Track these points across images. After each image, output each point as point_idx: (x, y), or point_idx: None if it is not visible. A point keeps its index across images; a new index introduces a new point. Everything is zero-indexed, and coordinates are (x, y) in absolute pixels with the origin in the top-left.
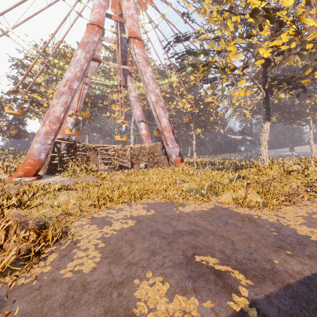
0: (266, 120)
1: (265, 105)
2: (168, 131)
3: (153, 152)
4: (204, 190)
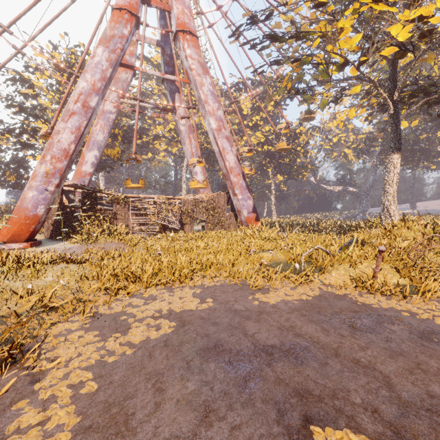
0: (395, 150)
1: (394, 127)
2: (236, 174)
3: (214, 206)
4: (299, 264)
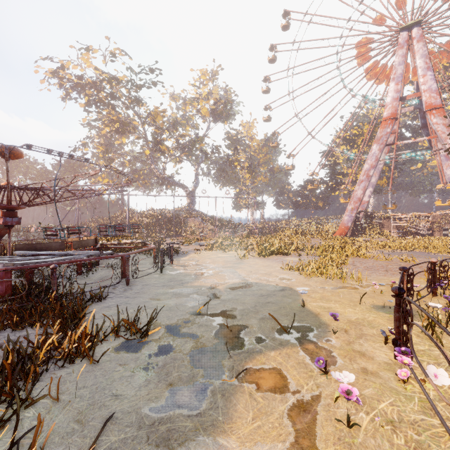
0: None
1: None
2: None
3: None
4: None
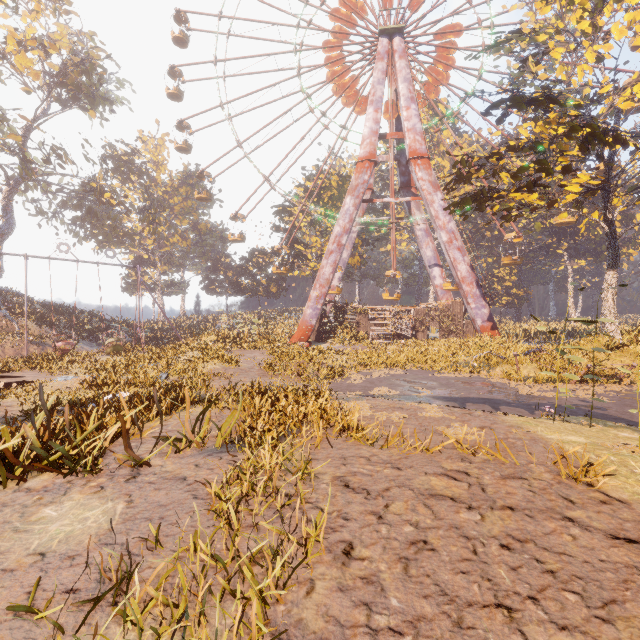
0: (608, 268)
1: (608, 245)
2: (469, 283)
3: (448, 314)
4: (479, 364)
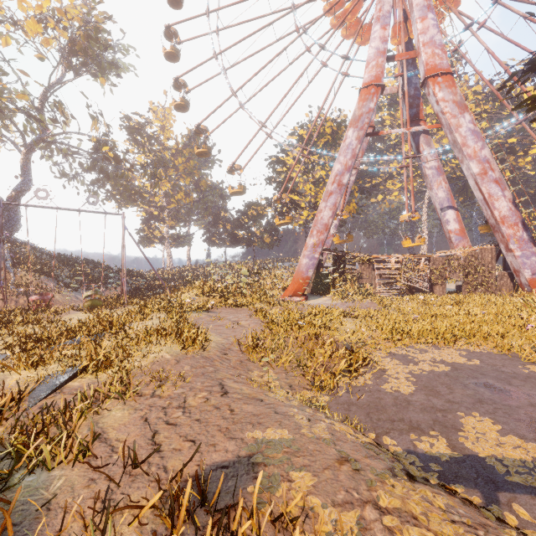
0: None
1: None
2: (512, 224)
3: (475, 264)
4: None
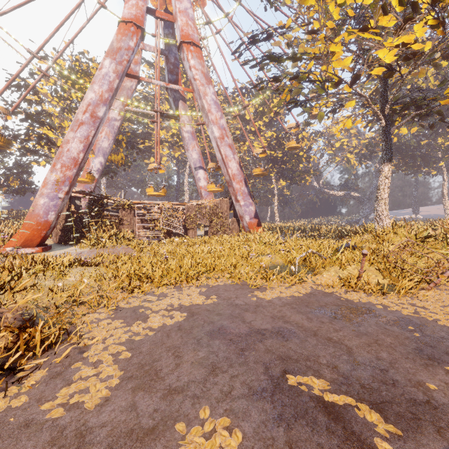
0: (386, 161)
1: (385, 139)
2: (239, 181)
3: (217, 212)
4: (294, 267)
